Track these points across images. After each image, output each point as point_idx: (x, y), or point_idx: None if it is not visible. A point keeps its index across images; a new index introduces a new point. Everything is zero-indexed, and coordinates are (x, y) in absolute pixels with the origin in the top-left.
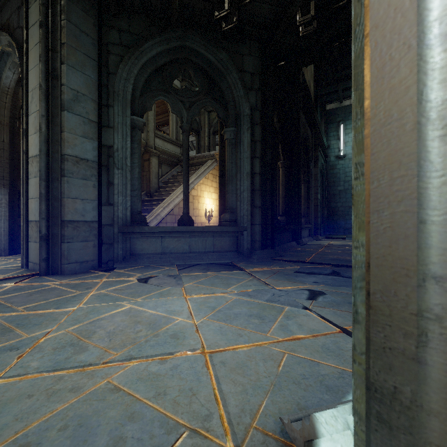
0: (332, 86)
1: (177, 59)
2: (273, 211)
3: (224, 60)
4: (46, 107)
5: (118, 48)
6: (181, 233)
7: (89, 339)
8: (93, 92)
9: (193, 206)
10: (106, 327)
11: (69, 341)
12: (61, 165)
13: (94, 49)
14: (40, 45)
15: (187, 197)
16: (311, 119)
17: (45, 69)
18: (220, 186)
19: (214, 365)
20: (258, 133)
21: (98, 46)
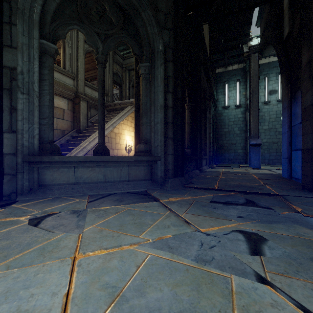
0: (220, 54)
1: None
2: (183, 143)
3: None
4: None
5: None
6: (95, 163)
7: None
8: None
9: (115, 141)
10: None
11: None
12: None
13: None
14: None
15: (102, 127)
16: (208, 74)
17: None
18: (136, 120)
19: None
20: (170, 70)
21: None
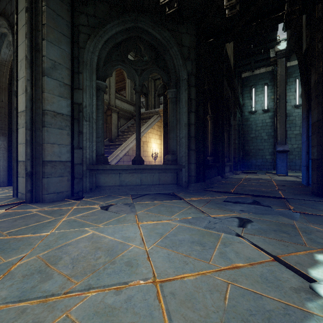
0: (246, 59)
1: (131, 37)
2: (204, 153)
3: (167, 37)
4: (31, 73)
5: (86, 28)
6: (134, 170)
7: (55, 265)
8: (67, 62)
9: (143, 149)
10: (71, 253)
11: (38, 267)
12: (42, 118)
13: (68, 29)
14: (26, 26)
15: (139, 142)
16: (232, 83)
17: (29, 44)
18: (164, 134)
19: (165, 297)
20: (193, 93)
21: (71, 27)
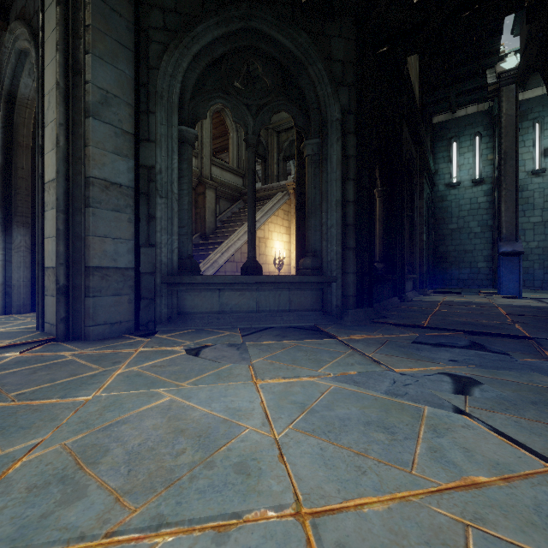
0: (441, 90)
1: (240, 48)
2: (371, 254)
3: (304, 45)
4: (65, 112)
5: (161, 34)
6: (245, 285)
7: (93, 466)
8: (128, 93)
9: (258, 251)
10: (127, 441)
11: (60, 469)
12: (84, 191)
13: (130, 35)
14: (58, 29)
15: (254, 235)
16: (417, 132)
17: (63, 61)
18: (297, 222)
19: None
20: (351, 146)
21: (136, 32)
